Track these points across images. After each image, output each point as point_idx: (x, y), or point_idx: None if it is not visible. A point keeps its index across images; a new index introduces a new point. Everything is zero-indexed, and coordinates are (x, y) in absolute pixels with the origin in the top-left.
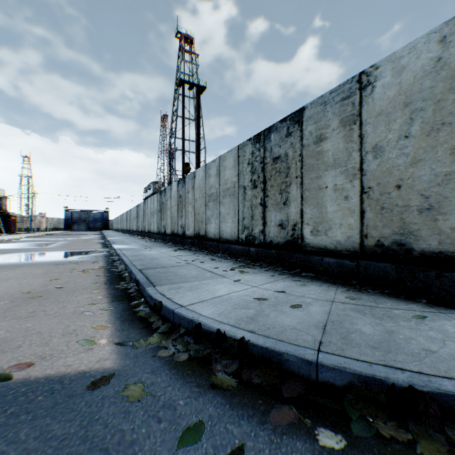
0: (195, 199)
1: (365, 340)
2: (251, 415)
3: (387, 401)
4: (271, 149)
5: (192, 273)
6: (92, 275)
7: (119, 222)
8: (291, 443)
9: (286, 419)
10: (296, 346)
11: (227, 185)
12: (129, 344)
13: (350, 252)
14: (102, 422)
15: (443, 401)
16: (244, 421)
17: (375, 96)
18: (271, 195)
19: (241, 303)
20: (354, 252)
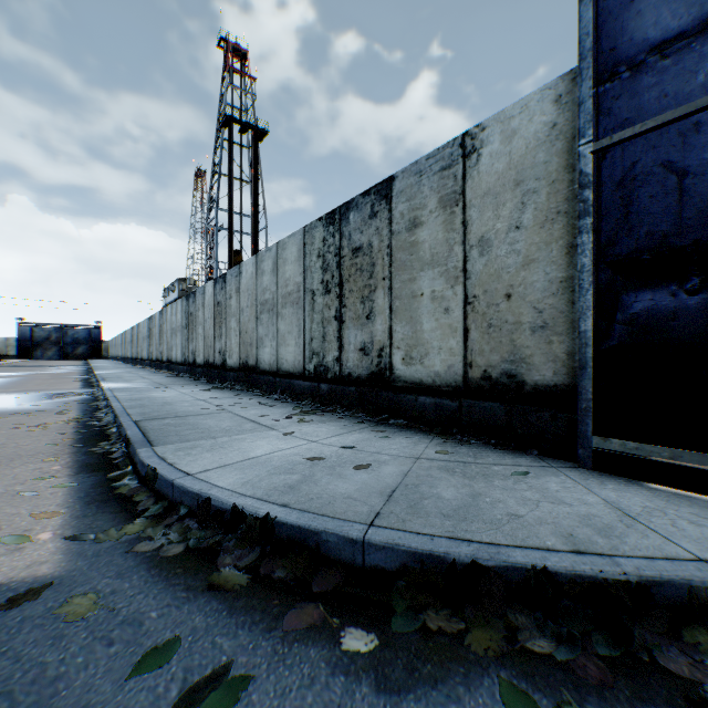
0: (240, 308)
1: (439, 508)
2: (256, 621)
3: (446, 584)
4: (349, 236)
5: (223, 424)
6: (53, 433)
7: (120, 346)
8: (302, 651)
9: (306, 622)
10: (341, 521)
11: (288, 287)
12: (91, 537)
13: (451, 388)
14: (13, 655)
15: (512, 577)
16: (244, 630)
17: (482, 168)
18: (349, 304)
19: (284, 466)
20: (456, 387)
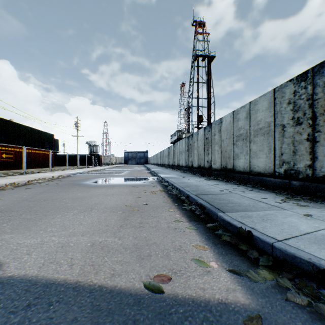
0: (221, 140)
1: None
2: None
3: None
4: (323, 84)
5: (244, 202)
6: (159, 196)
7: (155, 159)
8: None
9: None
10: None
11: (259, 125)
12: (243, 274)
13: None
14: None
15: None
16: None
17: None
18: (323, 129)
19: None
20: None
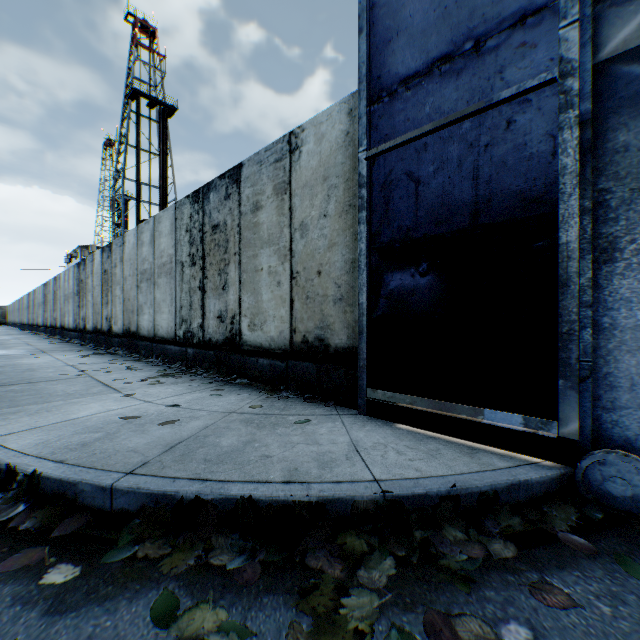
0: (124, 277)
1: (207, 454)
2: None
3: (173, 518)
4: (210, 214)
5: (71, 389)
6: None
7: (18, 311)
8: None
9: (21, 564)
10: (104, 472)
11: (163, 258)
12: None
13: (282, 351)
14: None
15: (226, 507)
16: None
17: (302, 163)
18: (210, 276)
19: (97, 425)
20: (285, 350)
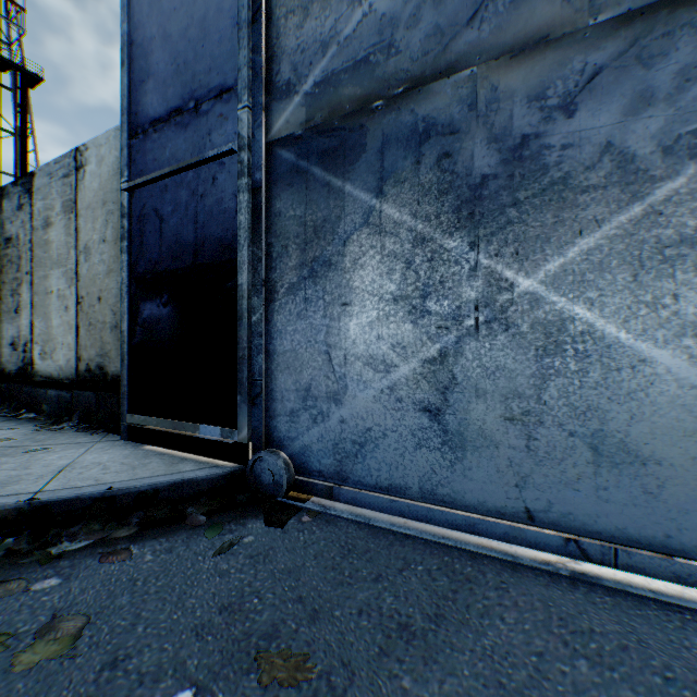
0: None
1: None
2: None
3: None
4: (5, 224)
5: None
6: None
7: None
8: None
9: None
10: None
11: None
12: None
13: (70, 381)
14: None
15: None
16: None
17: (87, 183)
18: (5, 296)
19: None
20: (73, 379)
